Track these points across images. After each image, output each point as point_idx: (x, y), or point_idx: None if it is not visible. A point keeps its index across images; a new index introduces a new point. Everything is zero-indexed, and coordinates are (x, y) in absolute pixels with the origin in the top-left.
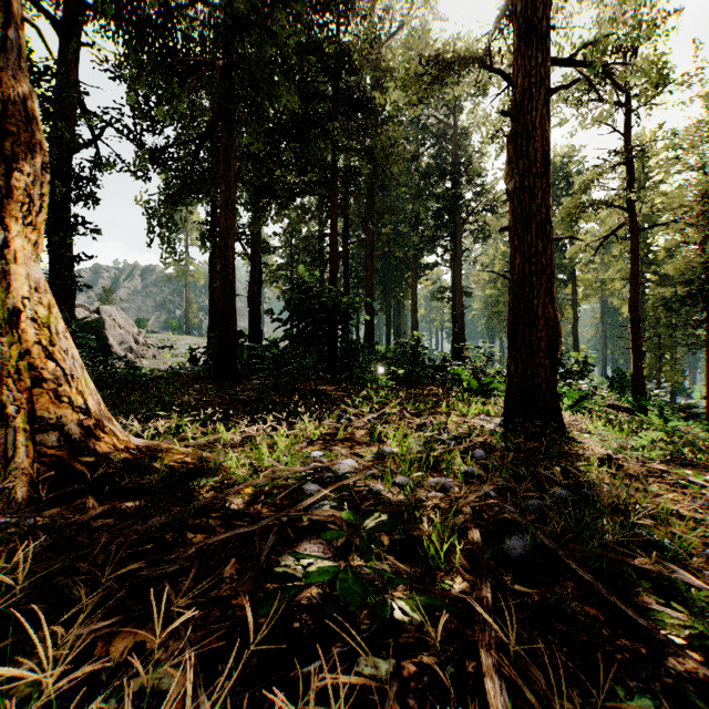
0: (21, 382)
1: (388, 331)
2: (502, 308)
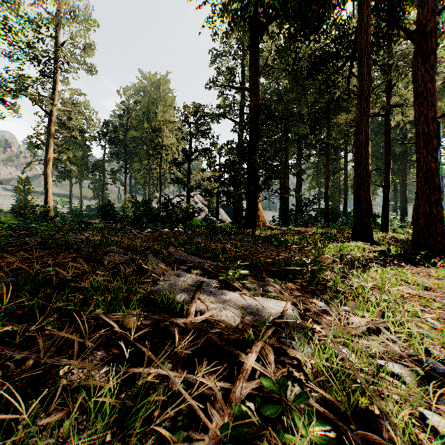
0: (260, 216)
1: None
2: None
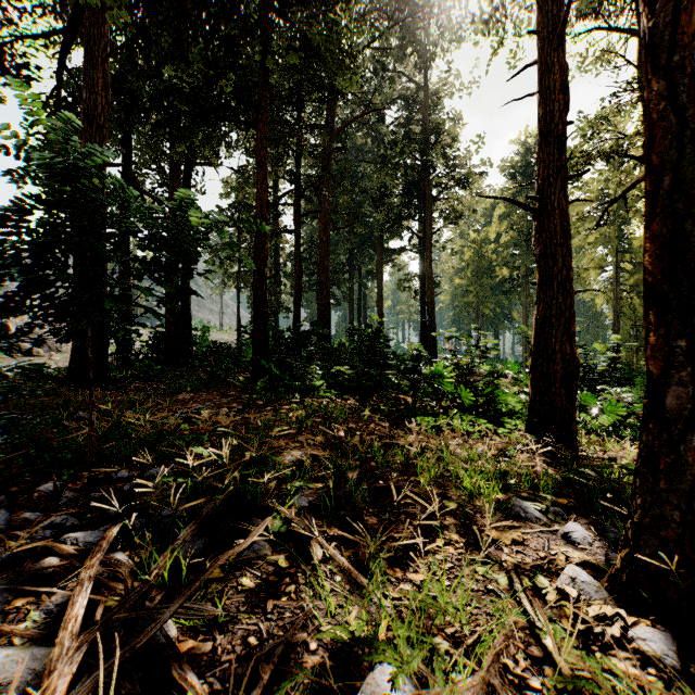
0: None
1: (351, 322)
2: (472, 298)
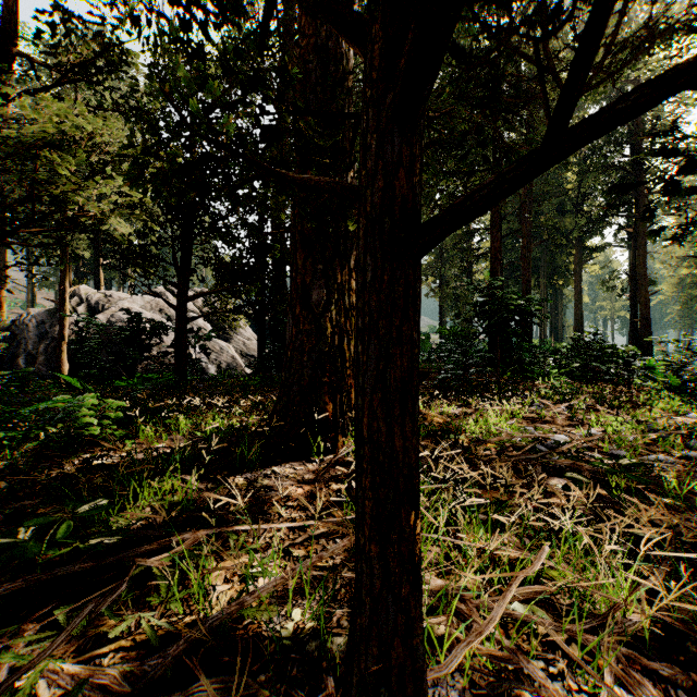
0: None
1: (543, 323)
2: None
